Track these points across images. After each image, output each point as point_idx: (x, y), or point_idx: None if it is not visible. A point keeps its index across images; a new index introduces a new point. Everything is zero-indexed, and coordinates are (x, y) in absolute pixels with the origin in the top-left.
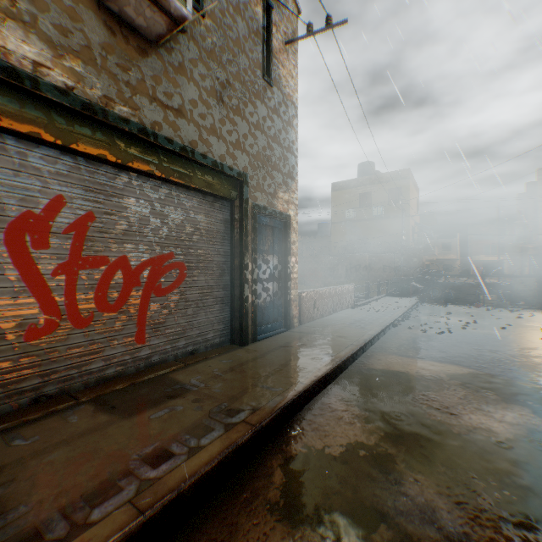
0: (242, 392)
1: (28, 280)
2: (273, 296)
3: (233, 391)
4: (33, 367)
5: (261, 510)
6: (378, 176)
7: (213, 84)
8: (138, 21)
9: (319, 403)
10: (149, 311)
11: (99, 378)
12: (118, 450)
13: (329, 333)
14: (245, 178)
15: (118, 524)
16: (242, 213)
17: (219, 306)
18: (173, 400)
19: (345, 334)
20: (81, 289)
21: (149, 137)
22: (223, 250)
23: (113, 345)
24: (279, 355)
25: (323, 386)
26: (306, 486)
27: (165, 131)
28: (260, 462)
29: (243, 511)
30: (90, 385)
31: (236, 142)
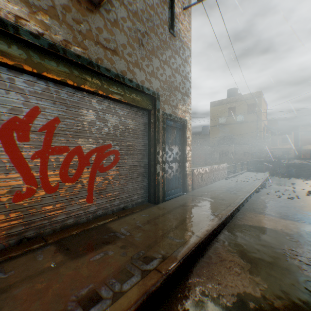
0: (155, 241)
1: (15, 162)
2: (176, 172)
3: (148, 240)
4: (18, 219)
5: None
6: (240, 96)
7: (137, 34)
8: None
9: (211, 252)
10: (95, 181)
11: (62, 226)
12: (63, 290)
13: (213, 196)
14: (157, 95)
15: None
16: (155, 118)
17: (141, 178)
18: (107, 246)
19: (224, 198)
20: (51, 167)
21: (94, 68)
22: (144, 142)
23: (72, 204)
24: (180, 212)
25: (212, 238)
26: None
27: (105, 64)
28: (168, 307)
29: None
30: (56, 230)
31: (152, 72)
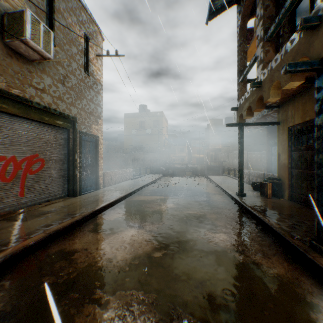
0: (77, 209)
1: None
2: (90, 174)
3: (73, 210)
4: None
5: (86, 232)
6: (148, 113)
7: (60, 76)
8: (25, 53)
9: (108, 211)
10: (26, 181)
11: (2, 212)
12: (30, 227)
13: (117, 189)
14: (75, 119)
15: (42, 236)
16: (74, 136)
17: (62, 179)
18: (46, 215)
19: (124, 189)
20: None
21: (29, 103)
22: (64, 152)
23: (9, 197)
24: (93, 198)
25: (110, 206)
26: (101, 226)
27: (36, 99)
28: (85, 225)
29: (81, 233)
30: None
31: (71, 103)
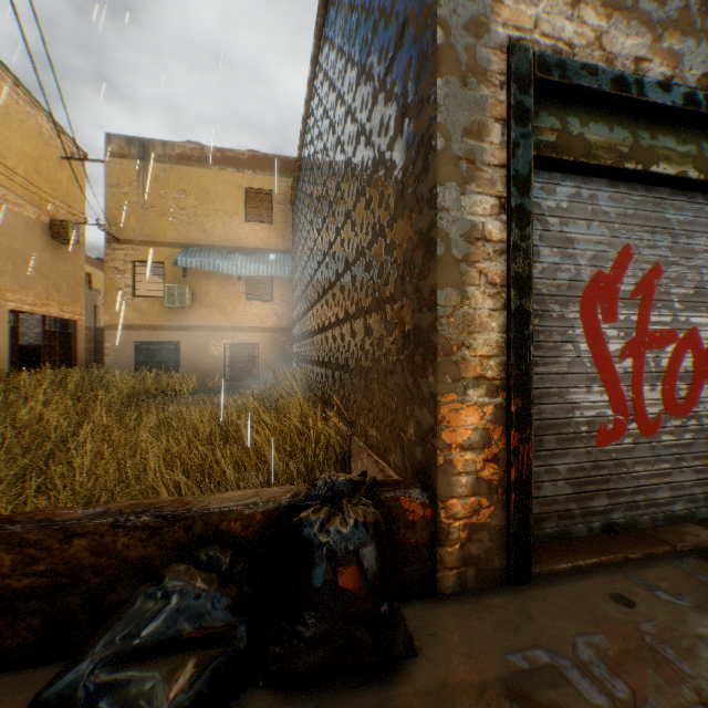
0: None
1: (595, 364)
2: None
3: None
4: (600, 481)
5: None
6: None
7: None
8: None
9: None
10: None
11: (664, 515)
12: None
13: None
14: None
15: None
16: None
17: None
18: None
19: None
20: (644, 378)
21: None
22: None
23: (679, 468)
24: None
25: None
26: None
27: None
28: None
29: None
30: (654, 523)
31: None
